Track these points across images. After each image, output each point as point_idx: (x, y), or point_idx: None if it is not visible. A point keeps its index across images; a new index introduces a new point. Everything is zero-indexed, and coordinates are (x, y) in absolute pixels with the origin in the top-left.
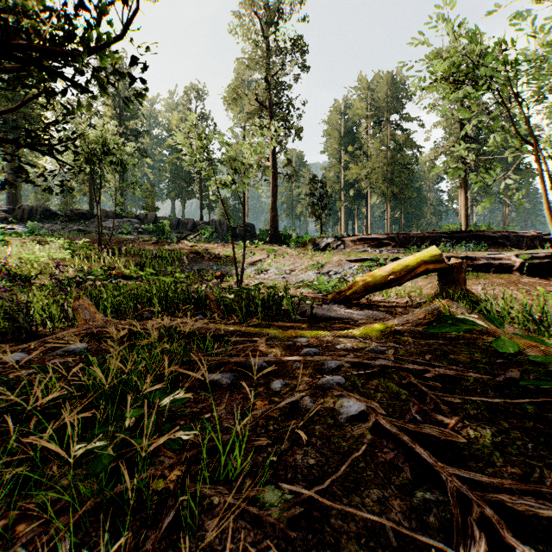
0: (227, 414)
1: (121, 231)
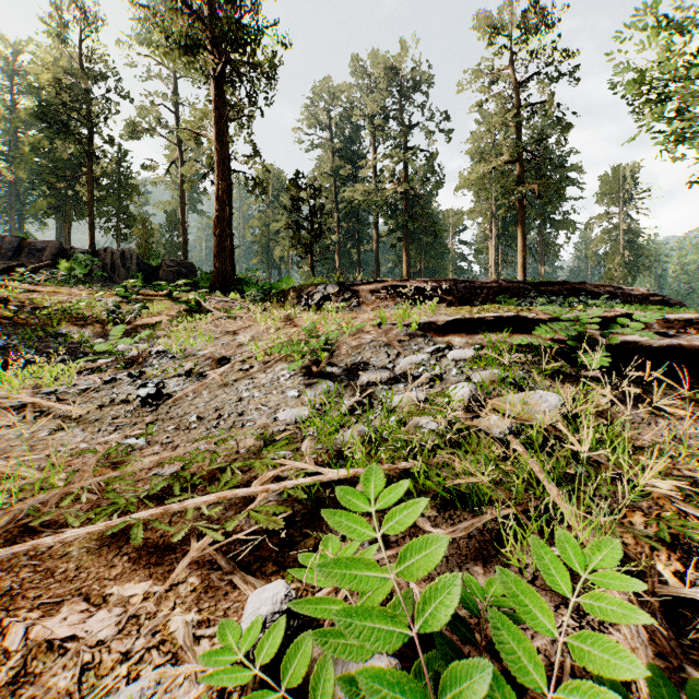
0: None
1: None
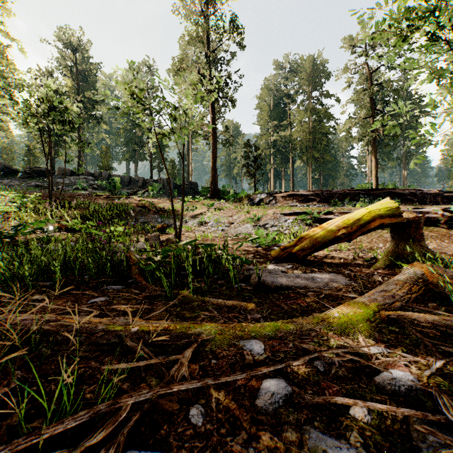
0: None
1: (76, 187)
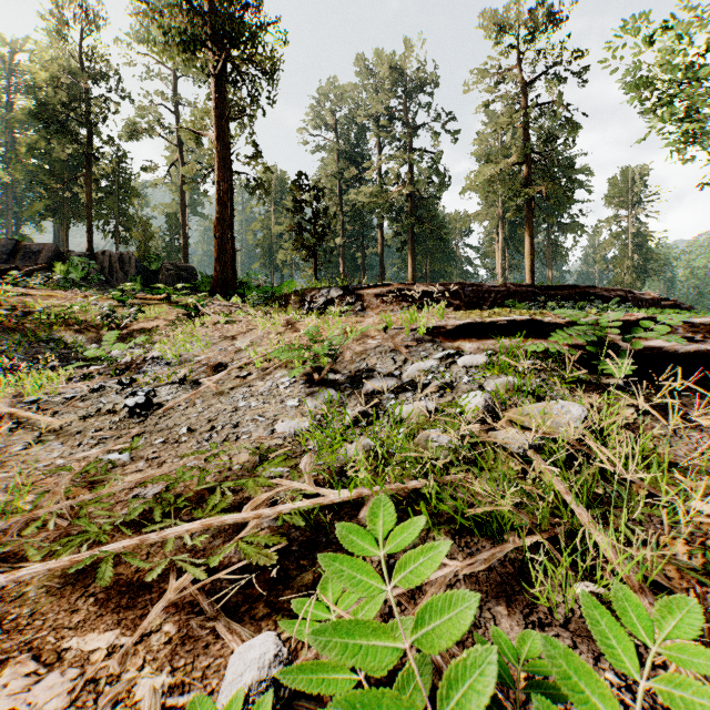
0: None
1: None
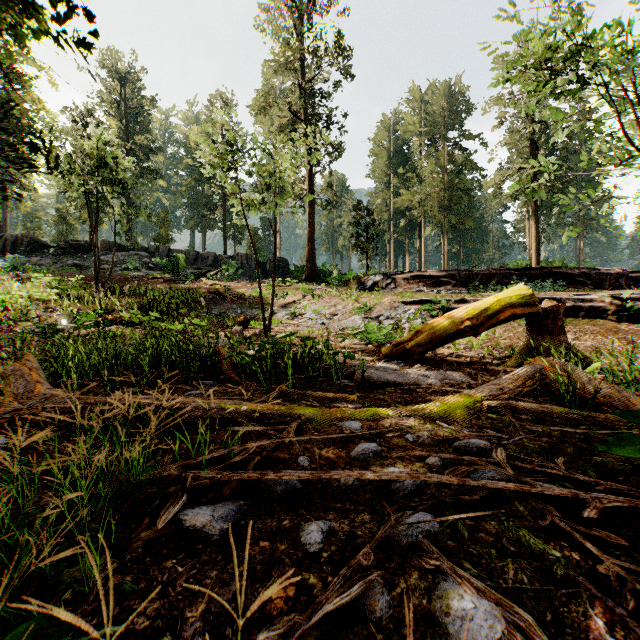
0: (204, 636)
1: (126, 266)
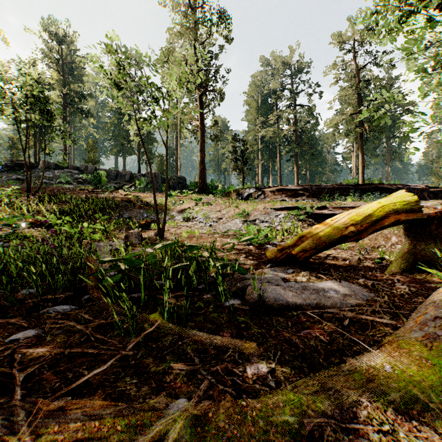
0: None
1: (61, 181)
